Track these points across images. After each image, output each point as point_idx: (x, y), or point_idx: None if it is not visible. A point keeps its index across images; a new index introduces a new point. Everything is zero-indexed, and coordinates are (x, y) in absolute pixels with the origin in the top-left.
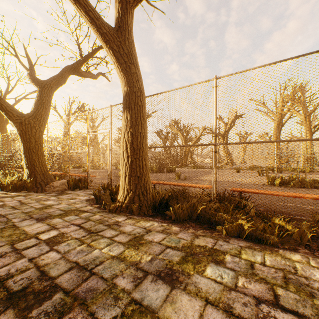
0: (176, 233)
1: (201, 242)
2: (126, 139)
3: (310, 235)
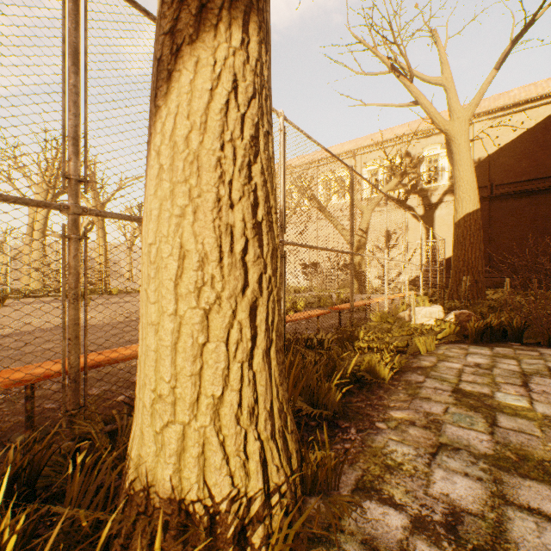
0: (427, 414)
1: (445, 397)
2: (264, 166)
3: (394, 343)
